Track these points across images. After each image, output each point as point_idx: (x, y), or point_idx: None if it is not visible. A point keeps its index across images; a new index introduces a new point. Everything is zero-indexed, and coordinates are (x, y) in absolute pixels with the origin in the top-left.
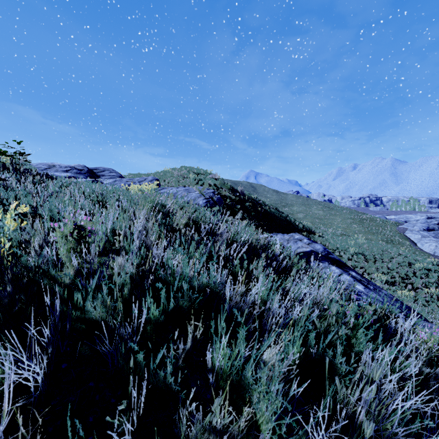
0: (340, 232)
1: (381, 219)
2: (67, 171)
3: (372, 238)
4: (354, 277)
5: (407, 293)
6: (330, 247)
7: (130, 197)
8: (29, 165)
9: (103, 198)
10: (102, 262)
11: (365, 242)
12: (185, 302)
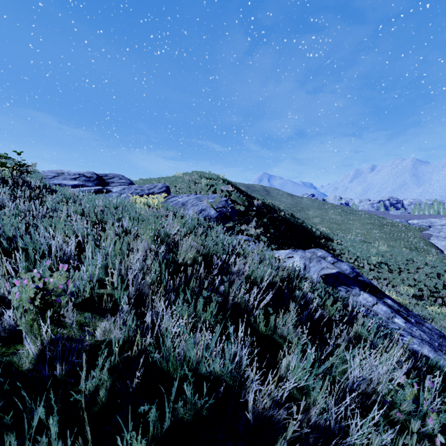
0: (360, 239)
1: (403, 224)
2: (75, 179)
3: (394, 245)
4: (390, 306)
5: (439, 310)
6: (350, 256)
7: (135, 214)
8: (37, 173)
9: (103, 217)
10: (83, 322)
11: (388, 250)
12: (188, 414)
